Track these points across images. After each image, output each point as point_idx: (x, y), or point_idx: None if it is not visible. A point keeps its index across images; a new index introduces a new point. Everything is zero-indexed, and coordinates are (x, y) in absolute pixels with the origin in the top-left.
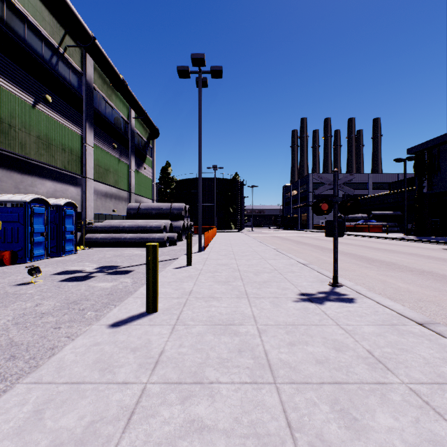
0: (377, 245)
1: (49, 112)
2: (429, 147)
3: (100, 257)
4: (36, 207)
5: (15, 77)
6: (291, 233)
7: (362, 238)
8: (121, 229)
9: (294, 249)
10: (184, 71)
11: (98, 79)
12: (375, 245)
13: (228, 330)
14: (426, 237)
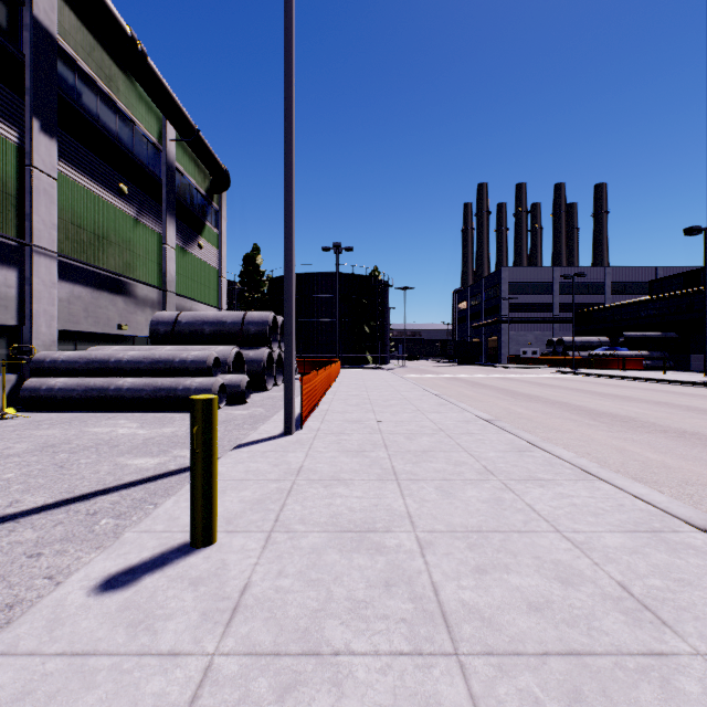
0: (695, 402)
1: None
2: None
3: None
4: None
5: None
6: (477, 371)
7: (627, 382)
8: (112, 367)
9: (524, 416)
10: None
11: (75, 33)
12: (691, 402)
13: None
14: None
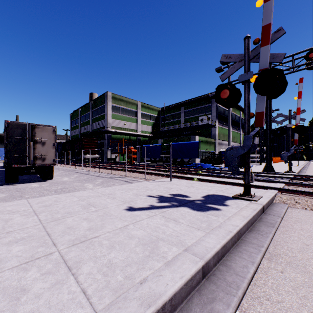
0: None
1: (224, 127)
2: None
3: None
4: None
5: (220, 122)
6: None
7: None
8: None
9: None
10: None
11: (232, 109)
12: None
13: None
14: None
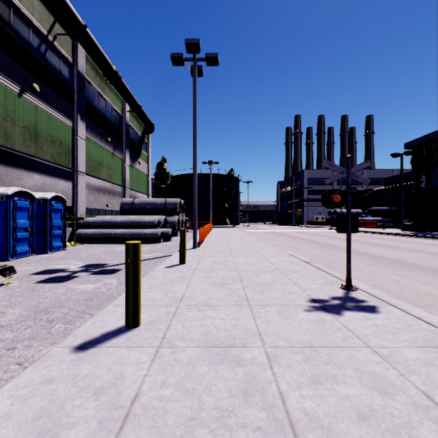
0: (376, 241)
1: (37, 101)
2: (427, 141)
3: (89, 254)
4: (19, 201)
5: None
6: (287, 228)
7: (359, 233)
8: (113, 224)
9: (292, 245)
10: (178, 58)
11: (91, 71)
12: (374, 241)
13: (228, 356)
14: (424, 233)
